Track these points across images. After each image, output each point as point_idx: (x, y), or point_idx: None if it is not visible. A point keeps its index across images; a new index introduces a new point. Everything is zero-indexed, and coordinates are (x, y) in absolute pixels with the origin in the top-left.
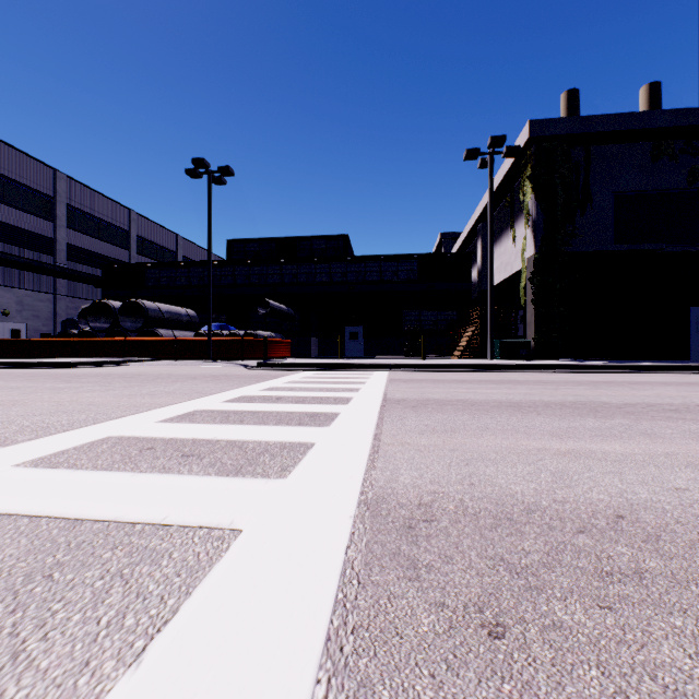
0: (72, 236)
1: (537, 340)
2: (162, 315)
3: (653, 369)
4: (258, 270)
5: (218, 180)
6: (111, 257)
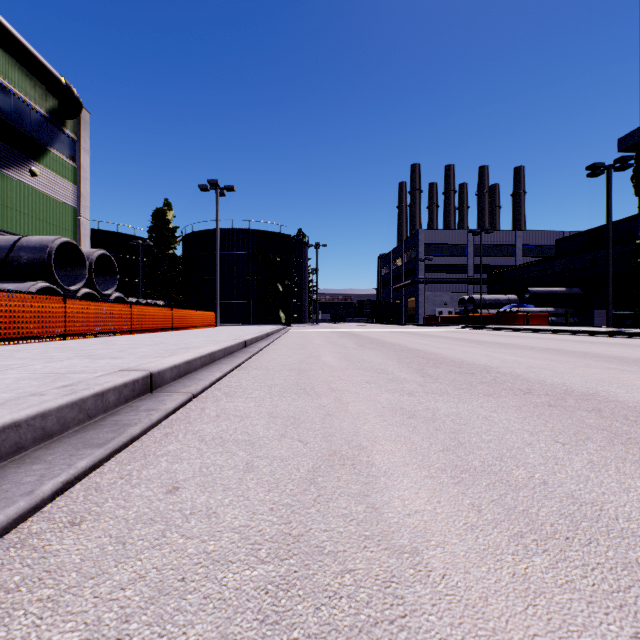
0: (477, 260)
1: (637, 312)
2: (484, 302)
3: (594, 334)
4: (558, 262)
5: (488, 232)
6: (502, 264)
